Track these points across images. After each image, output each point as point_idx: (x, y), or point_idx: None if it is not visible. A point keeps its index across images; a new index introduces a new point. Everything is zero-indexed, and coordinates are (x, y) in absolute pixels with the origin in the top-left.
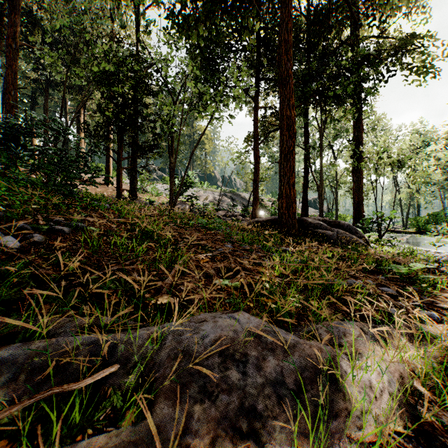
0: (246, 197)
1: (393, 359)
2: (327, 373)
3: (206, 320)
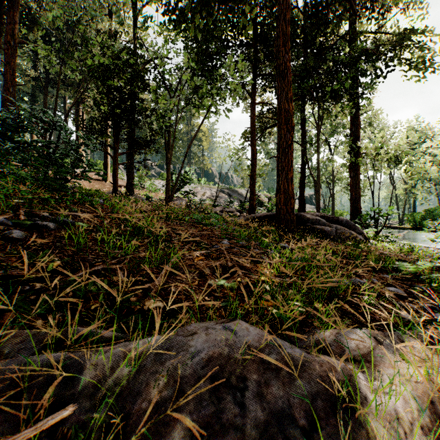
0: (243, 193)
1: (418, 378)
2: (343, 400)
3: (197, 333)
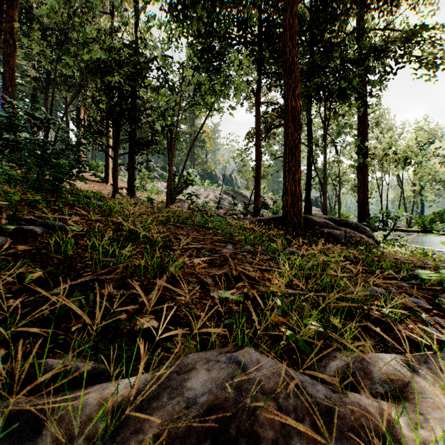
0: (247, 196)
1: None
2: None
3: (196, 368)
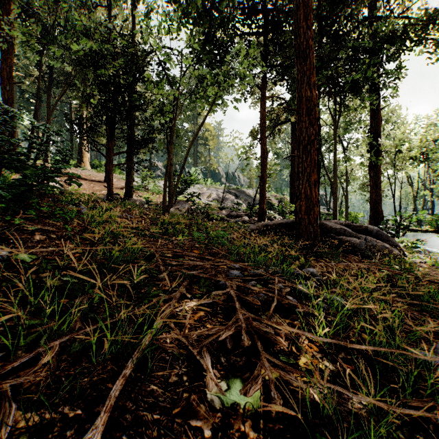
0: (251, 194)
1: None
2: None
3: None
